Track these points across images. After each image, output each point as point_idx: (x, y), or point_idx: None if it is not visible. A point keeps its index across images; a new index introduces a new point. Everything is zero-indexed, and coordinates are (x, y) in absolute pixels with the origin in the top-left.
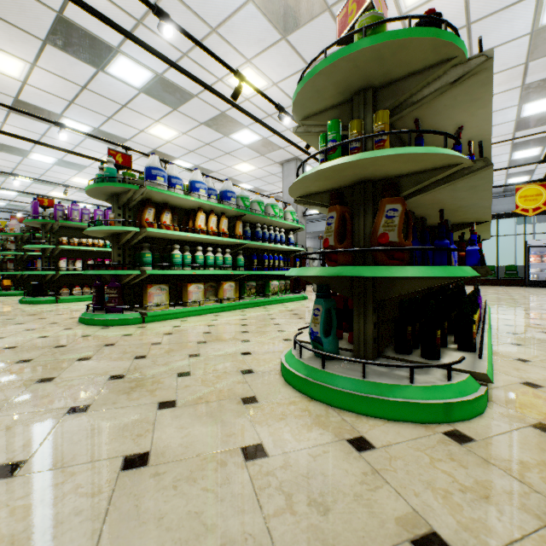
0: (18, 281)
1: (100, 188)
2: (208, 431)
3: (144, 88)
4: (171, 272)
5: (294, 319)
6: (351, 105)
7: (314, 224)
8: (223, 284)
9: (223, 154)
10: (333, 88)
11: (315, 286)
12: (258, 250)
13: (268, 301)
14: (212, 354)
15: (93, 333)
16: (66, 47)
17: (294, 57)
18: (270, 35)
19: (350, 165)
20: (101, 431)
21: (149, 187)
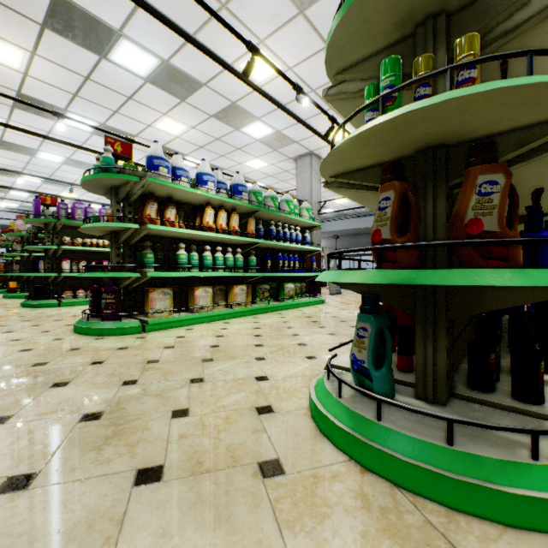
0: (24, 283)
1: (95, 179)
2: (206, 545)
3: (150, 77)
4: (175, 274)
5: (314, 328)
6: (411, 43)
7: (327, 224)
8: (234, 287)
9: (233, 150)
10: (387, 14)
11: (331, 288)
12: (272, 250)
13: (282, 306)
14: (218, 379)
15: (83, 346)
16: (65, 31)
17: (312, 36)
18: (285, 9)
19: (424, 115)
20: (32, 539)
21: (150, 178)
